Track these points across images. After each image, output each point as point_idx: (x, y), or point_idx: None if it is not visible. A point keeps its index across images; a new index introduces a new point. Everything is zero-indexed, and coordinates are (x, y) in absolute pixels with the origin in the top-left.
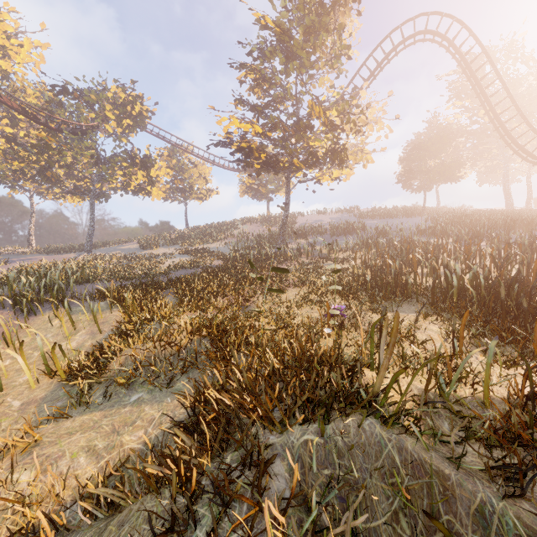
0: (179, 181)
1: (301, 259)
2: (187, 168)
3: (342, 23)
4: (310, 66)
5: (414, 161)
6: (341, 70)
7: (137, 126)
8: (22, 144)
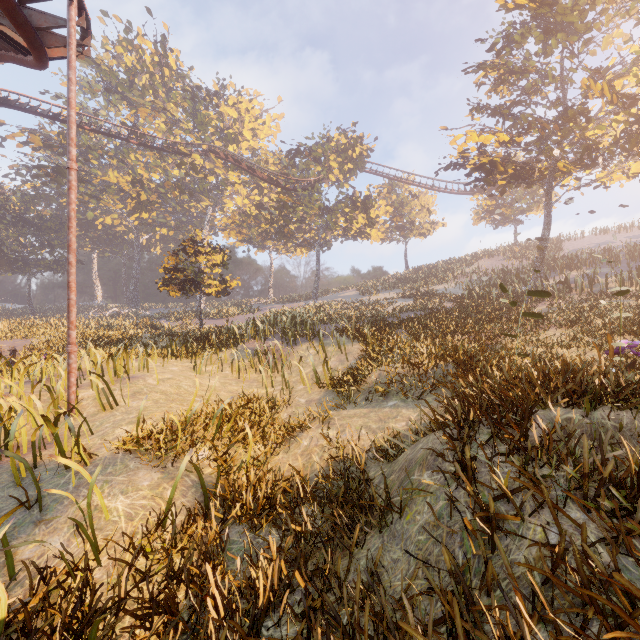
0: (399, 218)
1: (570, 297)
2: (407, 201)
3: None
4: (586, 28)
5: None
6: None
7: (357, 168)
8: (266, 209)
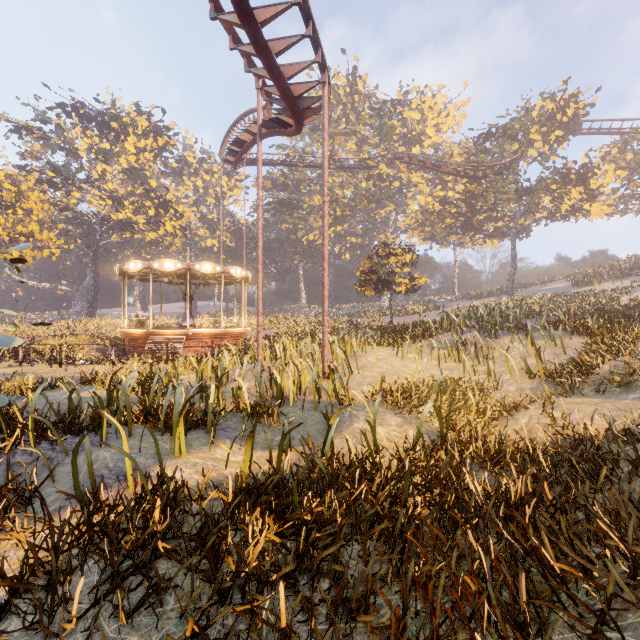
0: (638, 182)
1: None
2: None
3: None
4: None
5: None
6: None
7: (568, 133)
8: (450, 203)
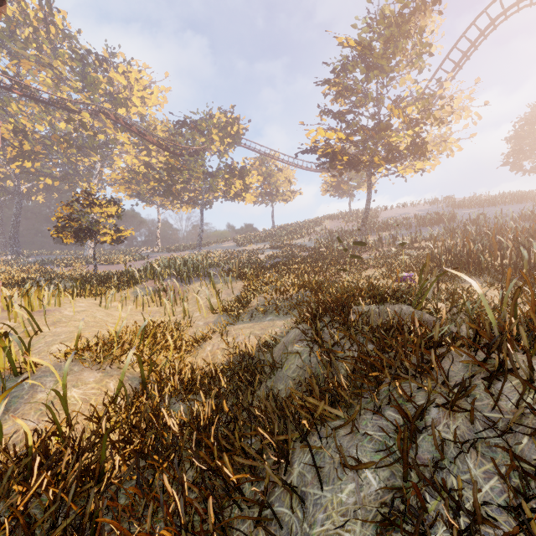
0: (267, 186)
1: (382, 249)
2: (274, 173)
3: (422, 26)
4: (391, 70)
5: (525, 139)
6: (423, 65)
7: (234, 143)
8: (154, 169)
